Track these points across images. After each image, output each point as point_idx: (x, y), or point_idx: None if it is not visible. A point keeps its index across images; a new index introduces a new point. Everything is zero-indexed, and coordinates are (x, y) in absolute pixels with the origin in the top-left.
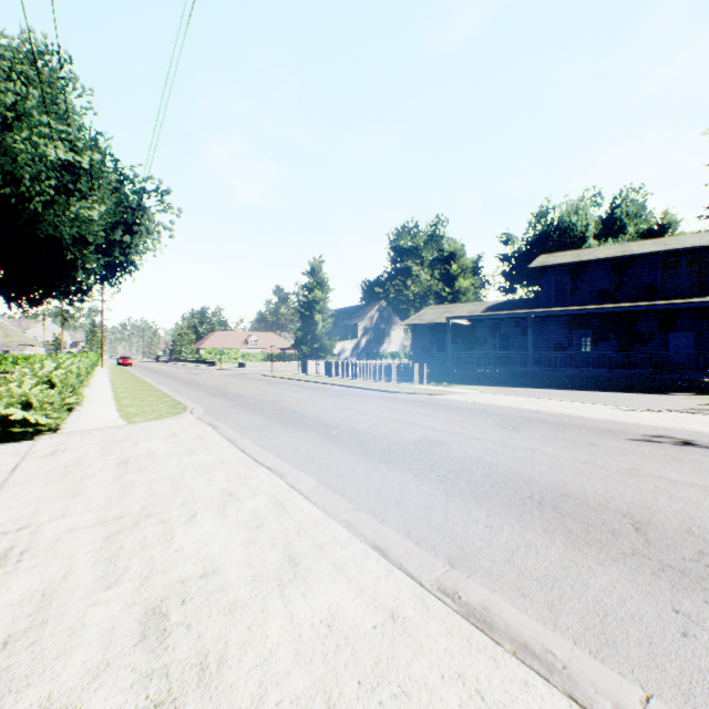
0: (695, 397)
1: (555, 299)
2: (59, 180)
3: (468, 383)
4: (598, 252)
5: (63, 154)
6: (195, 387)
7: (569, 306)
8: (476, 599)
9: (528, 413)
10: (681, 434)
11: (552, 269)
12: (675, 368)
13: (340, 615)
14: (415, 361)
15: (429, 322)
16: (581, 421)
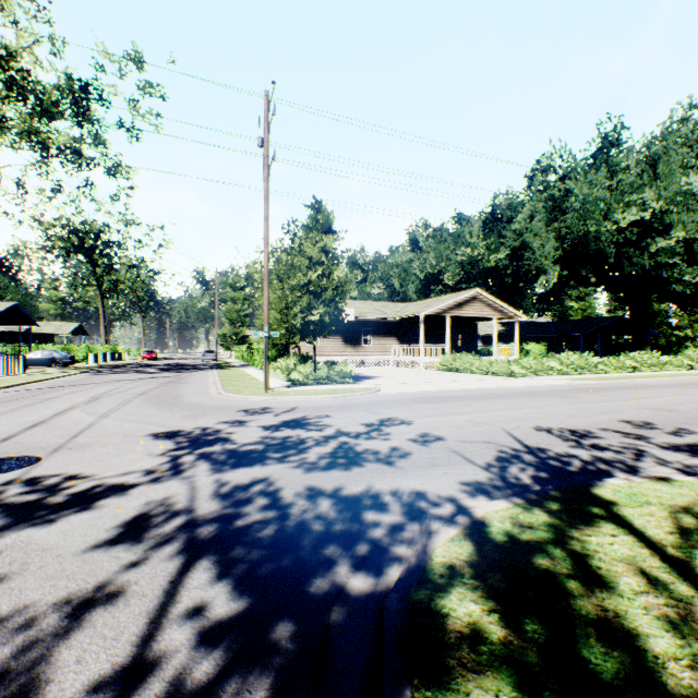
0: None
1: None
2: (644, 229)
3: None
4: None
5: (632, 218)
6: None
7: None
8: (432, 391)
9: None
10: None
11: None
12: None
13: (428, 388)
14: None
15: None
16: None
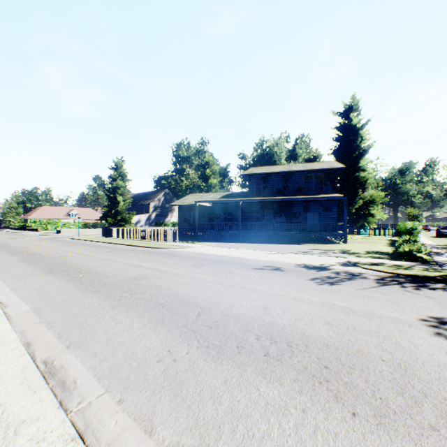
0: (310, 245)
1: (256, 193)
2: None
3: (206, 241)
4: (277, 168)
5: None
6: (2, 248)
7: (262, 197)
8: (62, 363)
9: (218, 257)
10: (279, 265)
11: (254, 176)
12: (309, 231)
13: None
14: (180, 228)
15: (187, 204)
16: (240, 260)
